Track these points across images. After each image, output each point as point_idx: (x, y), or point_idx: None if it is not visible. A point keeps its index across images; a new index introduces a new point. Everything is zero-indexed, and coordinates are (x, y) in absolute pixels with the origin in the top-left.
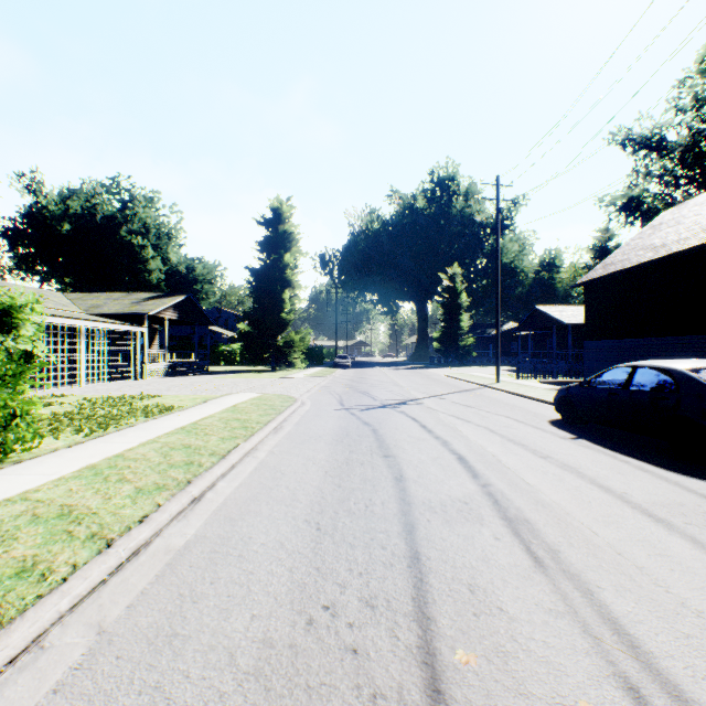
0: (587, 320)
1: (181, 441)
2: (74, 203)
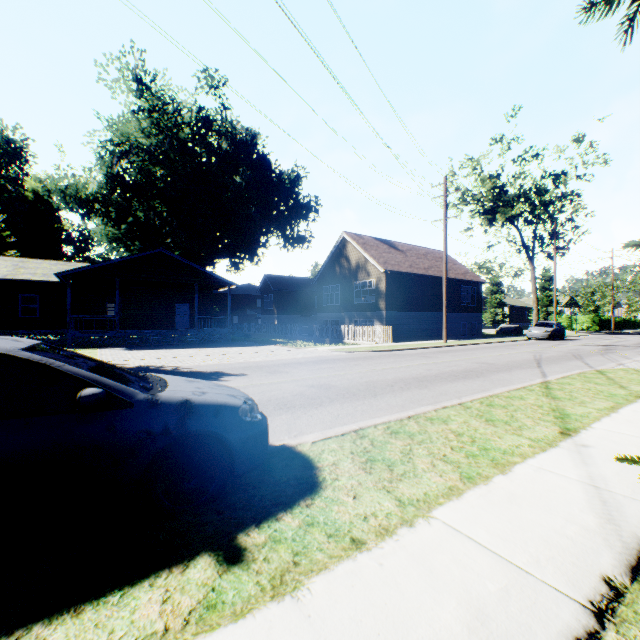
0: (388, 297)
1: None
2: None
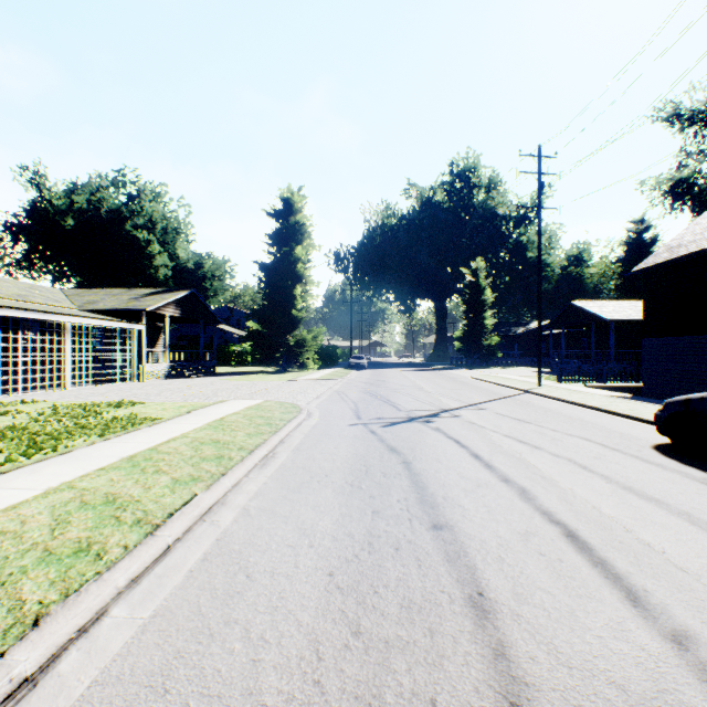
0: (647, 313)
1: (108, 487)
2: (79, 197)
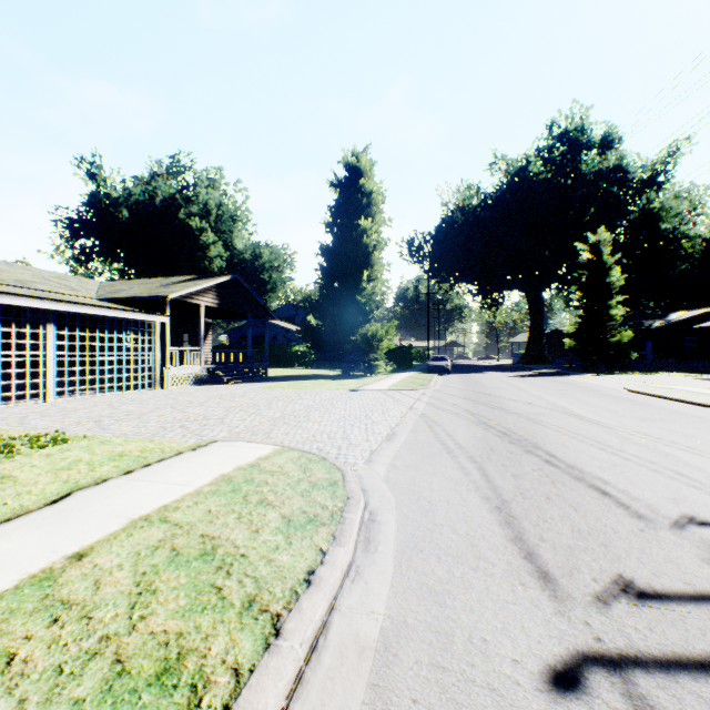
0: None
1: None
2: (137, 189)
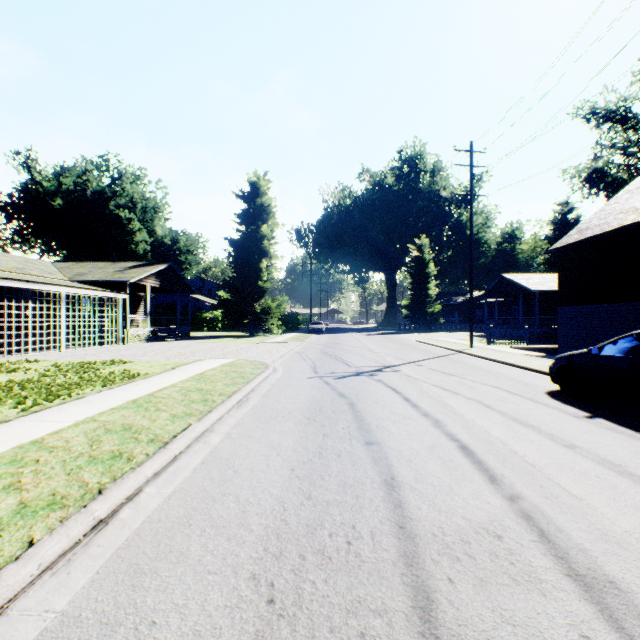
0: (561, 286)
1: (123, 420)
2: (67, 180)
